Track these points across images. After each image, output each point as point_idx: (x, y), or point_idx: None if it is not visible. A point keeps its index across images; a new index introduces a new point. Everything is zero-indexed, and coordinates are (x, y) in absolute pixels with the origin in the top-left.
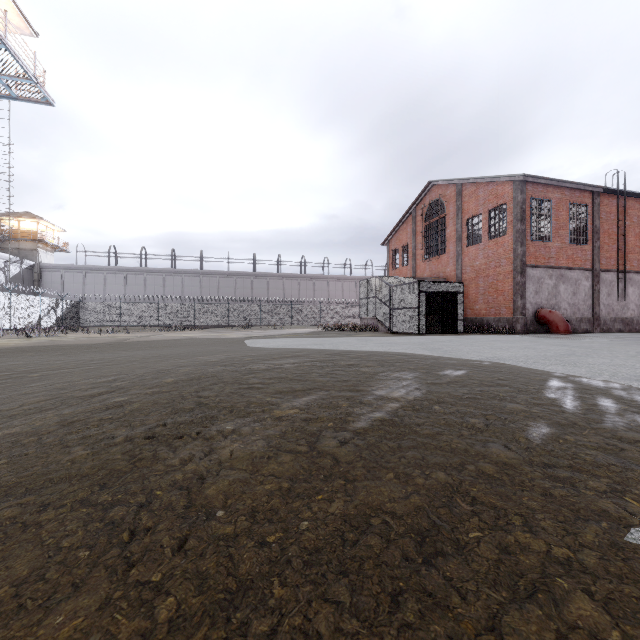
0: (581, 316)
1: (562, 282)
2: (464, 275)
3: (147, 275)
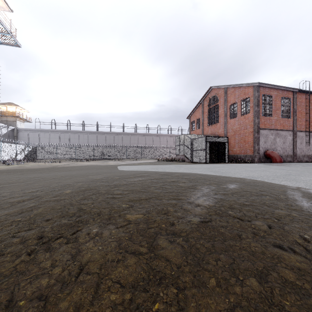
0: (287, 154)
1: (278, 137)
2: (228, 133)
3: (70, 134)
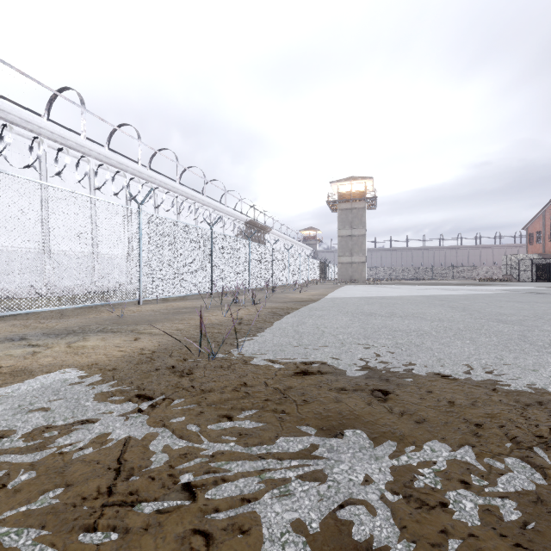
0: None
1: None
2: None
3: None
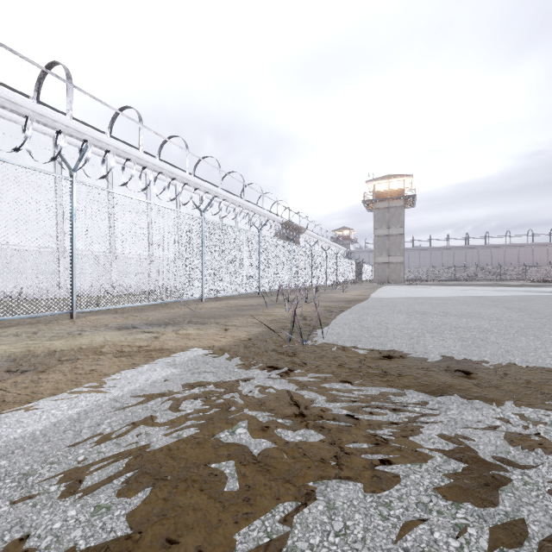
0: None
1: None
2: None
3: None
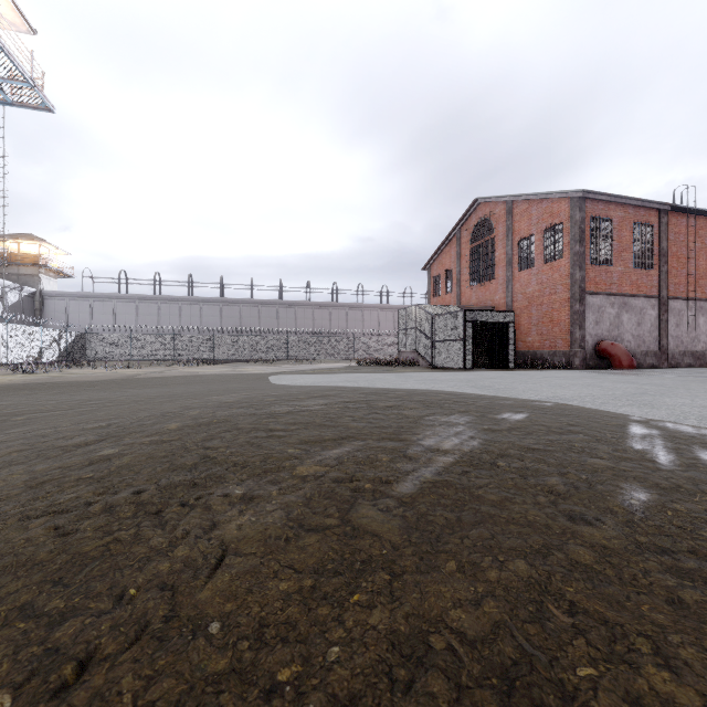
0: (646, 349)
1: (625, 311)
2: (515, 303)
3: (161, 304)
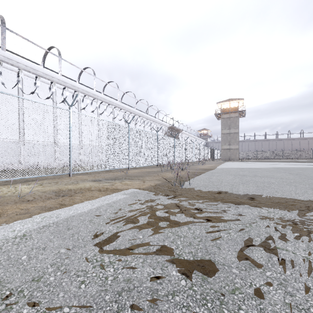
0: None
1: None
2: None
3: None
